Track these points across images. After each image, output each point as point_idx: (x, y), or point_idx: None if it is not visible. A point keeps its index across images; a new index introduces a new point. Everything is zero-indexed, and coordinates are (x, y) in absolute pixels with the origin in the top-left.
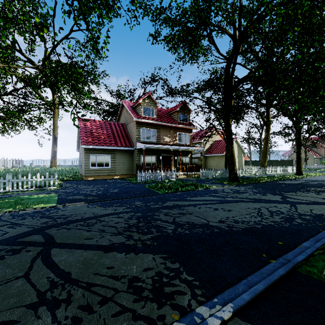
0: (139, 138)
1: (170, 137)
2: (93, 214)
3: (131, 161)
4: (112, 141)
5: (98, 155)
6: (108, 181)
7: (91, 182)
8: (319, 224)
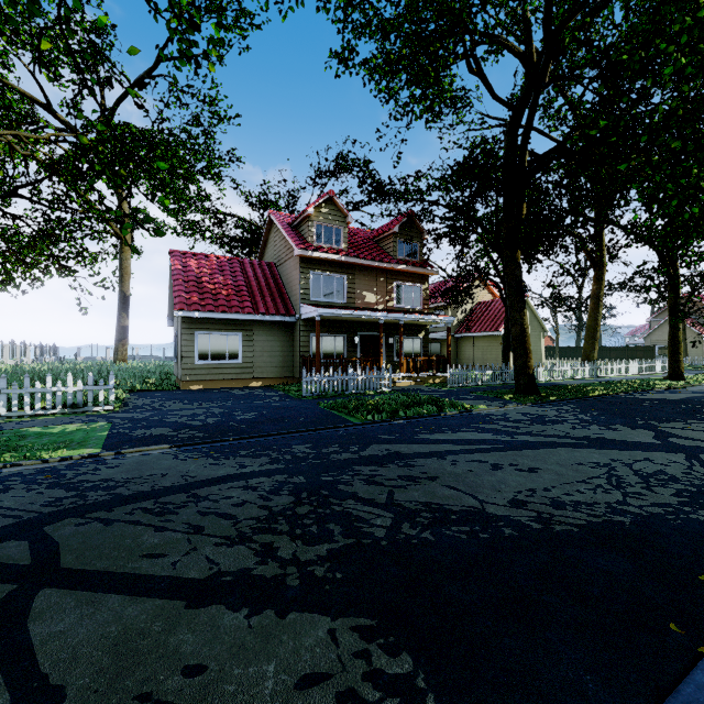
0: (307, 296)
1: (378, 293)
2: (184, 477)
3: (289, 347)
4: (246, 302)
5: (214, 333)
6: (235, 392)
7: (196, 395)
8: None
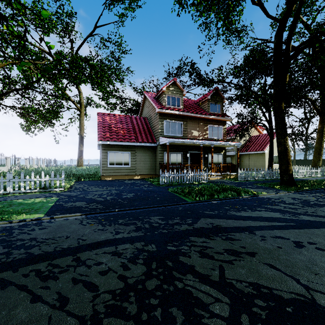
0: (162, 133)
1: (199, 130)
2: (78, 240)
3: (153, 159)
4: (132, 136)
5: (117, 152)
6: (126, 181)
7: (106, 183)
8: None
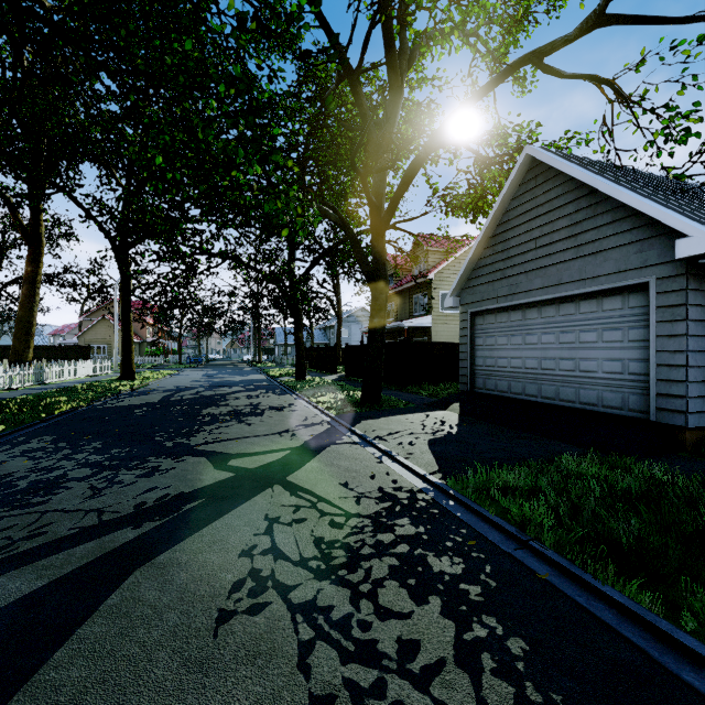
0: None
1: None
2: None
3: None
4: None
5: None
6: None
7: None
8: (471, 542)
